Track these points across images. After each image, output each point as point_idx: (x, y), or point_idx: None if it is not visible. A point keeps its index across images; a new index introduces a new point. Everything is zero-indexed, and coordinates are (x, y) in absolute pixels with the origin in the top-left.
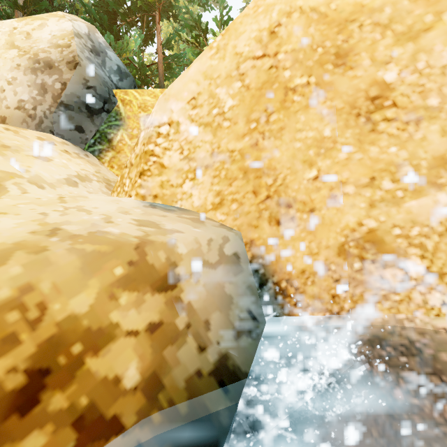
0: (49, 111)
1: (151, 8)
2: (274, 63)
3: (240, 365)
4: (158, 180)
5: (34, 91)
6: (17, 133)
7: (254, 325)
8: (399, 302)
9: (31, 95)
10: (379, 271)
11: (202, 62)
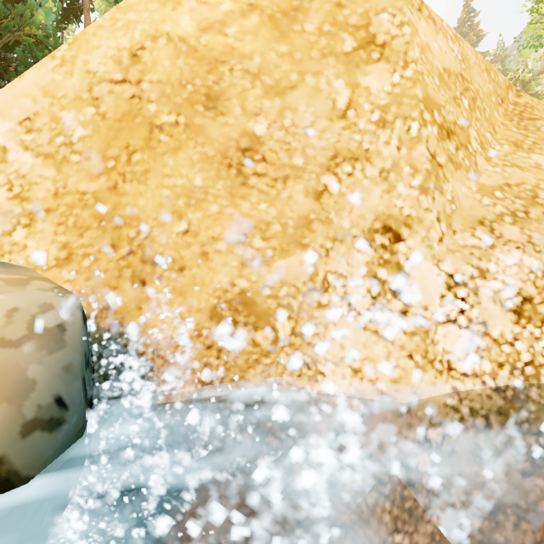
0: None
1: None
2: (136, 93)
3: (21, 469)
4: None
5: None
6: None
7: (60, 414)
8: (269, 365)
9: None
10: (251, 334)
11: (40, 73)
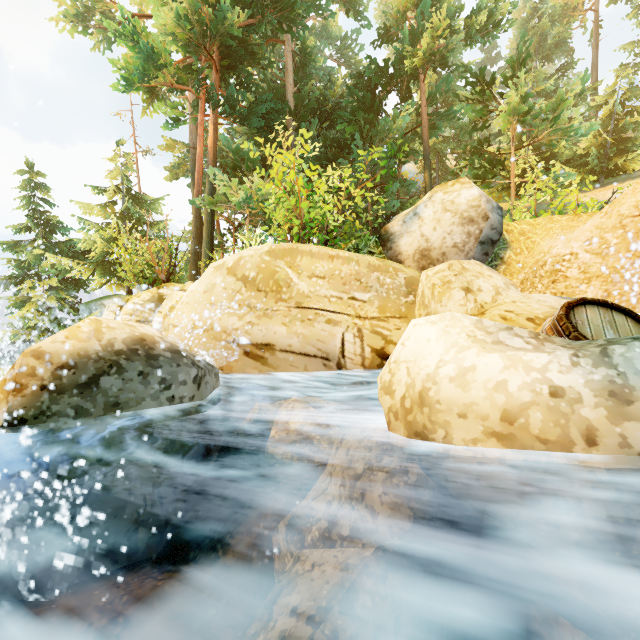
0: (473, 247)
1: (417, 70)
2: None
3: None
4: (564, 285)
5: (463, 237)
6: (470, 263)
7: None
8: None
9: (461, 239)
10: None
11: (594, 220)
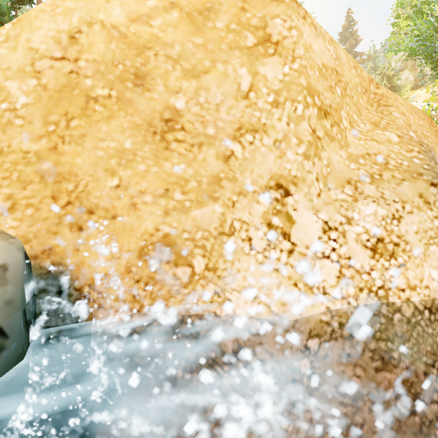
0: None
1: None
2: (74, 69)
3: None
4: None
5: None
6: None
7: (0, 342)
8: (187, 294)
9: None
10: (173, 270)
11: None
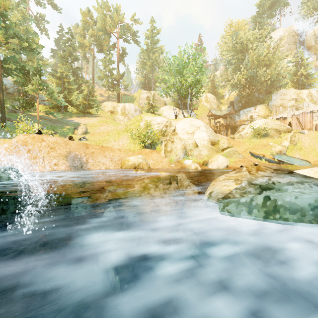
0: None
1: None
2: (17, 145)
3: None
4: (0, 157)
5: None
6: None
7: None
8: (32, 170)
9: None
10: (30, 167)
11: (7, 143)
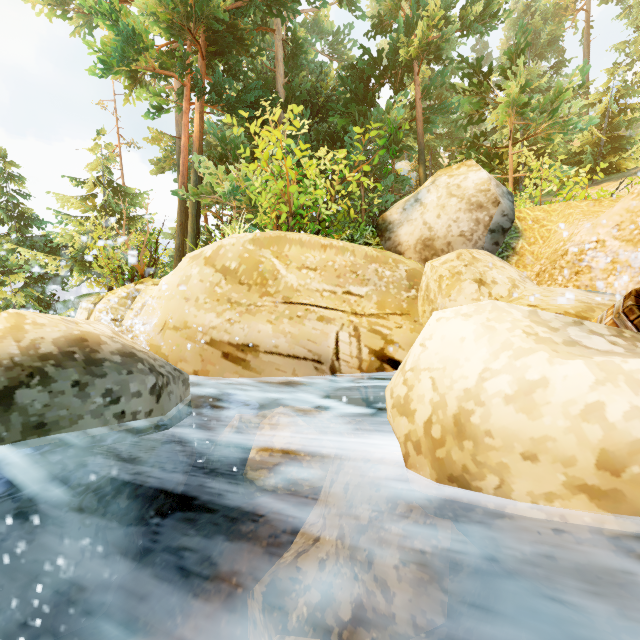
0: (482, 236)
1: (412, 61)
2: None
3: None
4: (588, 276)
5: (470, 224)
6: (480, 253)
7: None
8: None
9: (468, 227)
10: None
11: (624, 203)
